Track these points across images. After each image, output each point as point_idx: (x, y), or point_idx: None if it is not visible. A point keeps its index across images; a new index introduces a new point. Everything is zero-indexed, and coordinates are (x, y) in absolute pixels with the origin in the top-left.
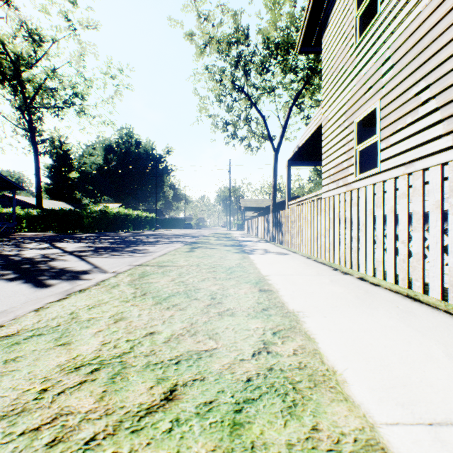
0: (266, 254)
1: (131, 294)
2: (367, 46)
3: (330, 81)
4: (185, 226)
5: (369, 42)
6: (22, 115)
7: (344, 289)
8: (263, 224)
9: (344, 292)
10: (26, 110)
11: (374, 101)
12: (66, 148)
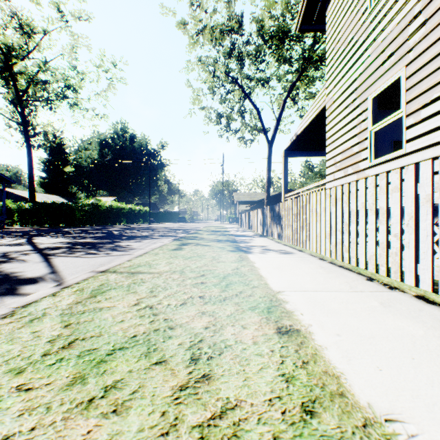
0: (267, 253)
1: (45, 343)
2: (386, 6)
3: (335, 57)
4: (178, 220)
5: (390, 0)
6: (15, 108)
7: (420, 326)
8: (259, 218)
9: (429, 337)
10: (18, 103)
11: (396, 70)
12: (61, 142)
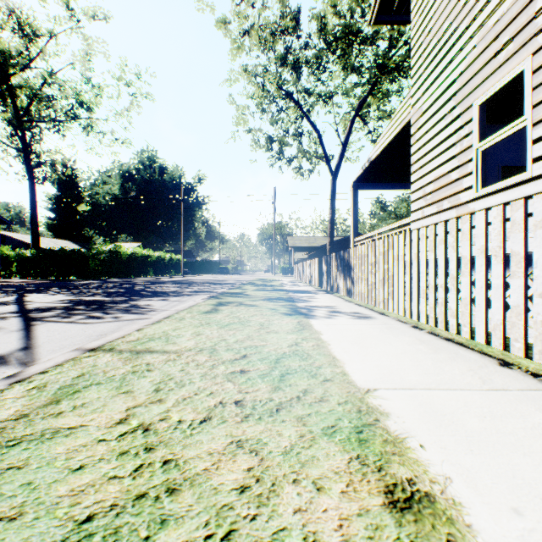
0: (337, 317)
1: None
2: None
3: (425, 53)
4: (219, 271)
5: None
6: (14, 131)
7: None
8: (321, 268)
9: None
10: (18, 124)
11: (517, 62)
12: (74, 174)
